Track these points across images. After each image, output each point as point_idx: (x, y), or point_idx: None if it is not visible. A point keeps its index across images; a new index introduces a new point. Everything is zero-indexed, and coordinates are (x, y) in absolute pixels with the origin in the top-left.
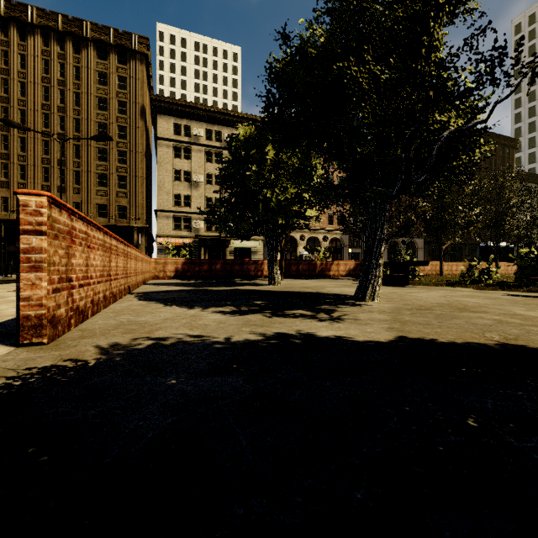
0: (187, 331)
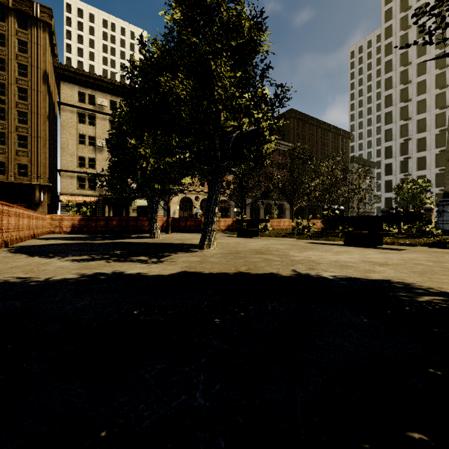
0: (21, 275)
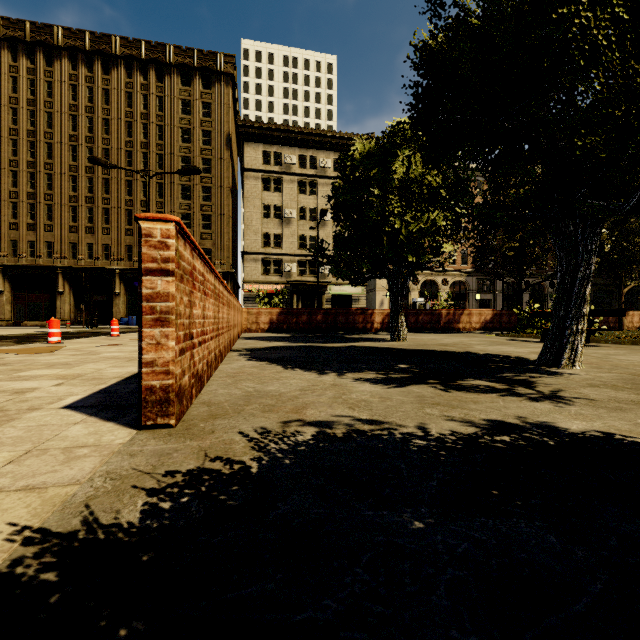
0: (349, 412)
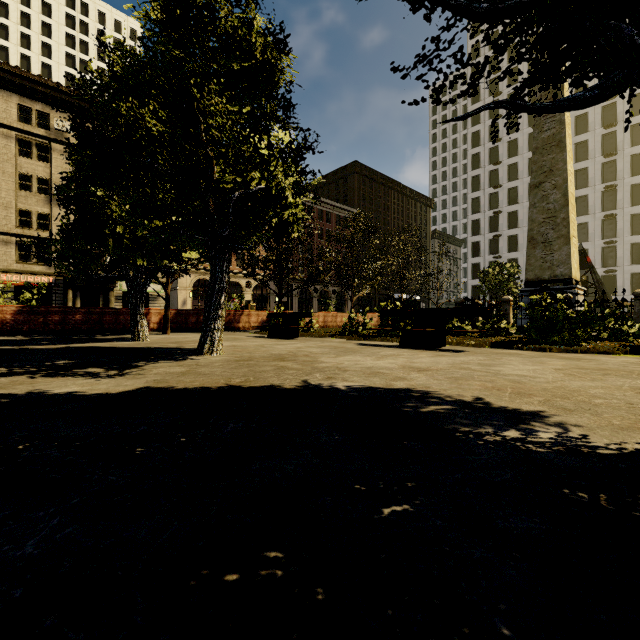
0: None
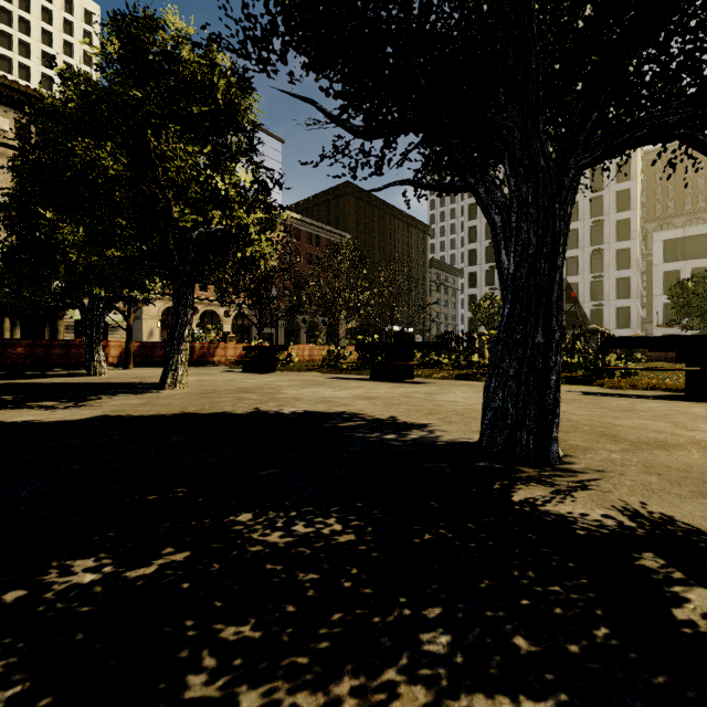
0: None
